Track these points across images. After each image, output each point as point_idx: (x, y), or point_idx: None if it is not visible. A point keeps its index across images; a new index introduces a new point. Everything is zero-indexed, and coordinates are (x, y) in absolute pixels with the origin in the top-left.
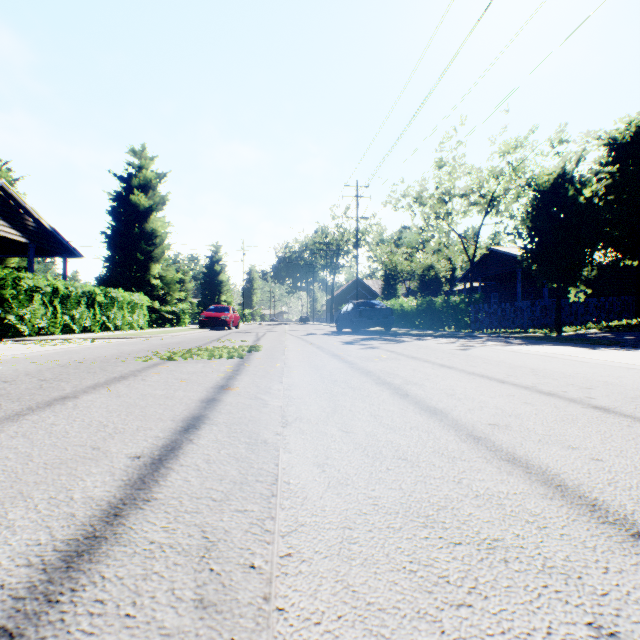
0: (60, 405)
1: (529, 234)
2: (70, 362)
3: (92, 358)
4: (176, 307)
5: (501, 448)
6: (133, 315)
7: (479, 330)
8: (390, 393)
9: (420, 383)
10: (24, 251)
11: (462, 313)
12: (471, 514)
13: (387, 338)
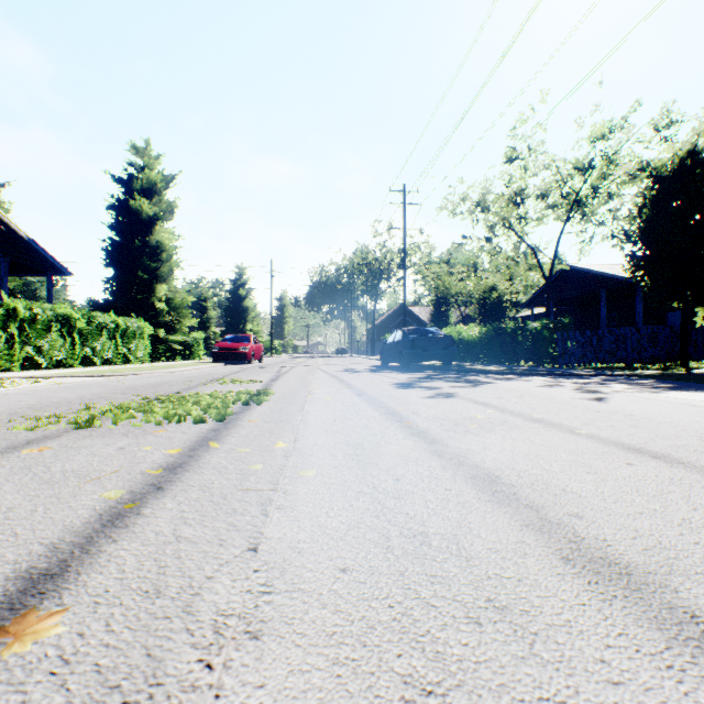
0: None
1: (642, 236)
2: None
3: None
4: (188, 336)
5: None
6: (129, 346)
7: (568, 365)
8: None
9: None
10: None
11: (545, 343)
12: None
13: (454, 377)
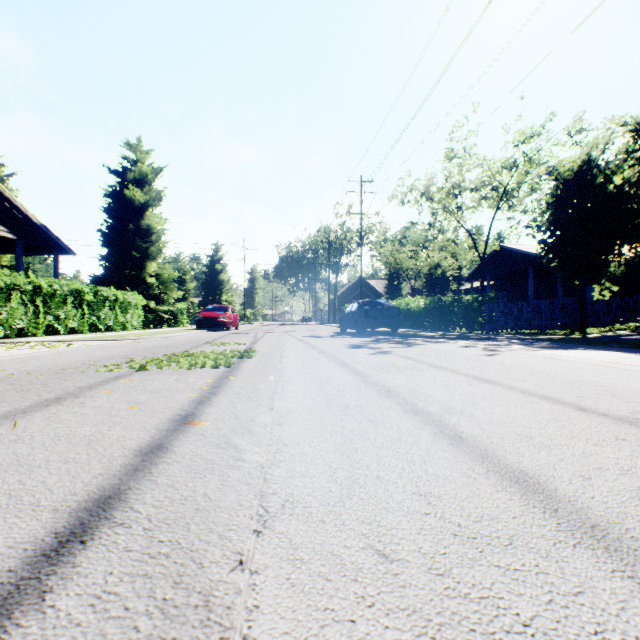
0: None
1: (550, 227)
2: (15, 373)
3: (48, 367)
4: (174, 307)
5: None
6: (126, 315)
7: (493, 331)
8: (432, 433)
9: (468, 412)
10: (13, 248)
11: (475, 313)
12: None
13: (397, 340)
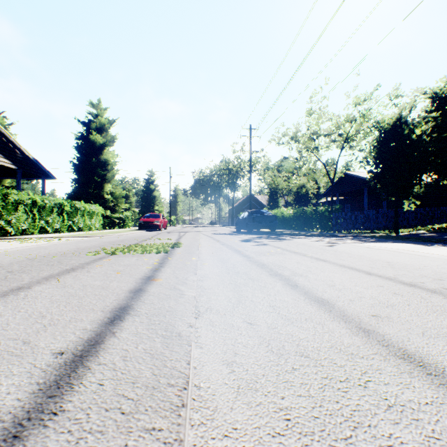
0: (13, 295)
1: (375, 162)
2: (37, 256)
3: (55, 253)
4: (122, 214)
5: (392, 343)
6: (91, 220)
7: (338, 231)
8: (282, 284)
9: (305, 275)
10: (14, 175)
11: (326, 219)
12: (392, 436)
13: (273, 237)
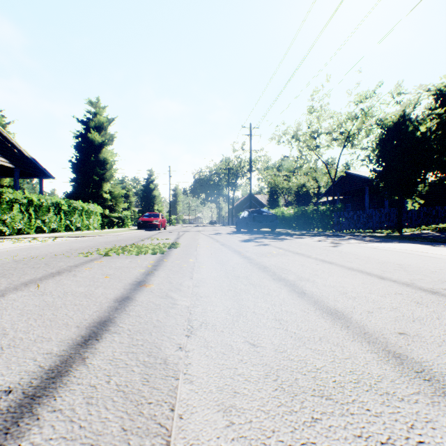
0: None
1: (378, 160)
2: (25, 257)
3: (45, 254)
4: (121, 214)
5: (435, 375)
6: (89, 219)
7: (340, 230)
8: (288, 291)
9: (311, 279)
10: (12, 174)
11: (328, 218)
12: None
13: (274, 237)
